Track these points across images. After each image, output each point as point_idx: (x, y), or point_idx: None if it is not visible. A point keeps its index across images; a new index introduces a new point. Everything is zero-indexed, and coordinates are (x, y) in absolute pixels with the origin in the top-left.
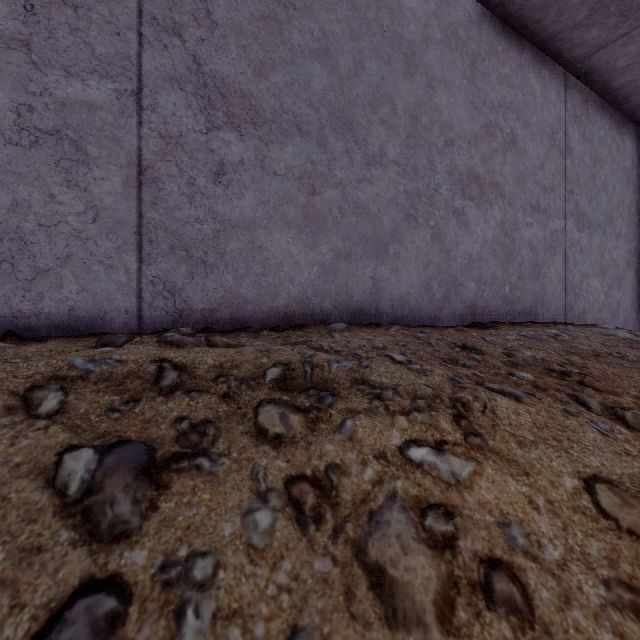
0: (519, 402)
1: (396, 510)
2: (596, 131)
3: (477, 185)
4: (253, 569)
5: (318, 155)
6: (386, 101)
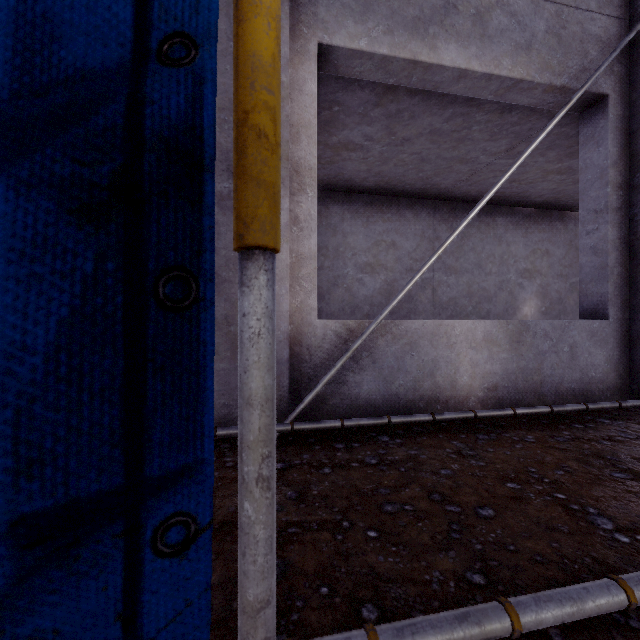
0: None
1: None
2: None
3: None
4: None
5: None
6: None
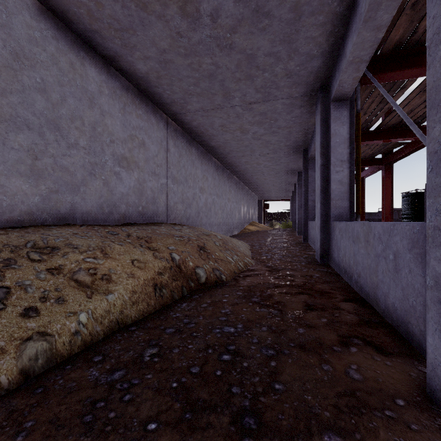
0: (122, 246)
1: (82, 270)
2: (180, 143)
3: (126, 162)
4: (43, 282)
5: (39, 140)
6: (79, 118)
